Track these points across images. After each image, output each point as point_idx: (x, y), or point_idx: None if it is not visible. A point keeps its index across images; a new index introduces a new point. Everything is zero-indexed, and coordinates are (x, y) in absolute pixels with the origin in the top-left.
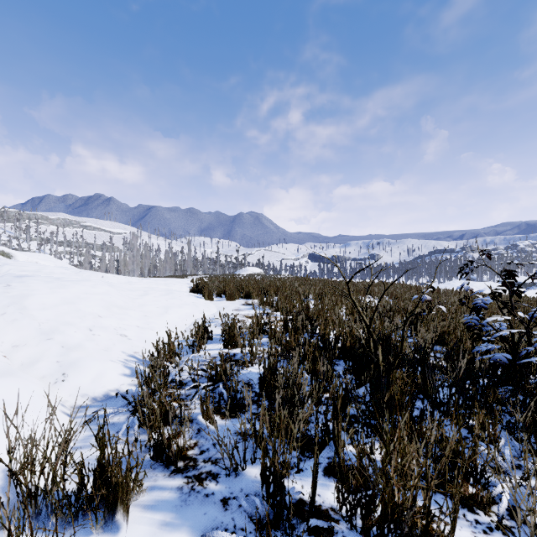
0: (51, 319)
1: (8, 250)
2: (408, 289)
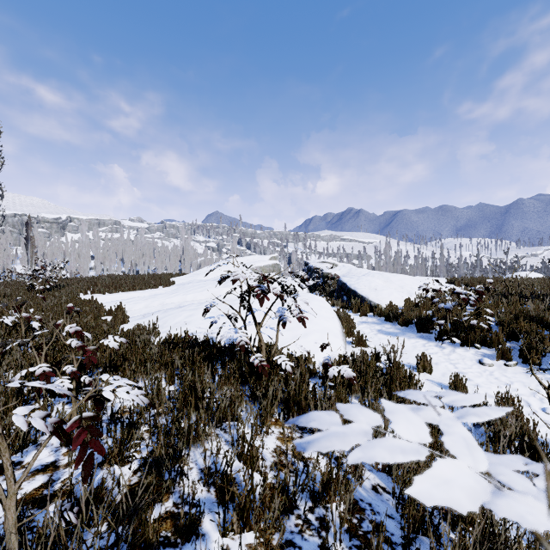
0: (399, 284)
1: (336, 262)
2: None
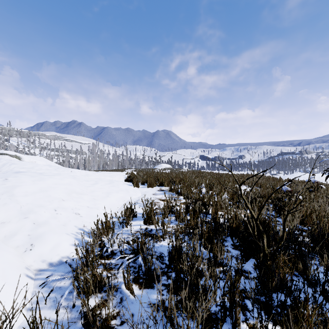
0: (30, 203)
1: (19, 154)
2: (267, 179)
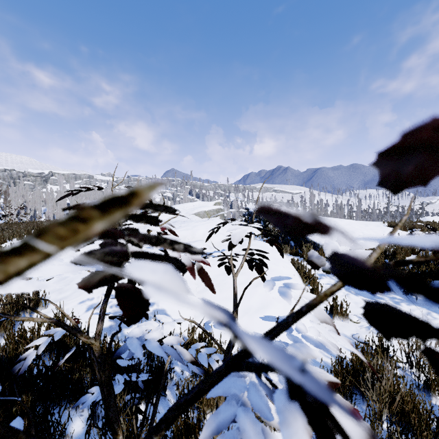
0: (349, 228)
1: None
2: None
